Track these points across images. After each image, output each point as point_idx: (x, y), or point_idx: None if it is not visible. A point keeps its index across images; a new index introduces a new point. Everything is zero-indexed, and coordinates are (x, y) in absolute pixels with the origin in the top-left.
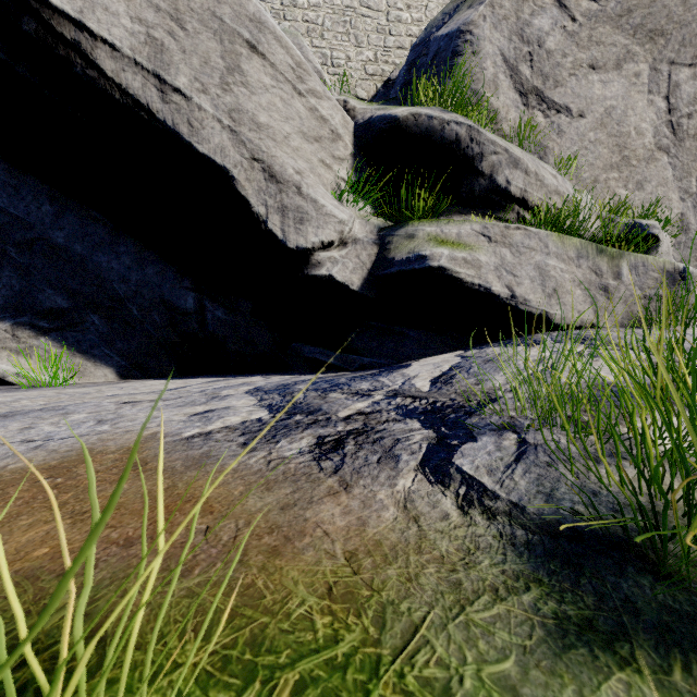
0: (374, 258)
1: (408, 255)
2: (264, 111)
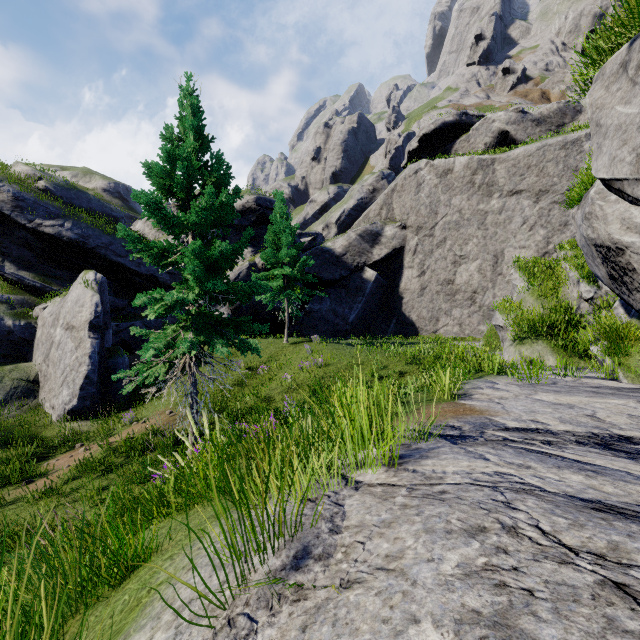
0: None
1: None
2: None
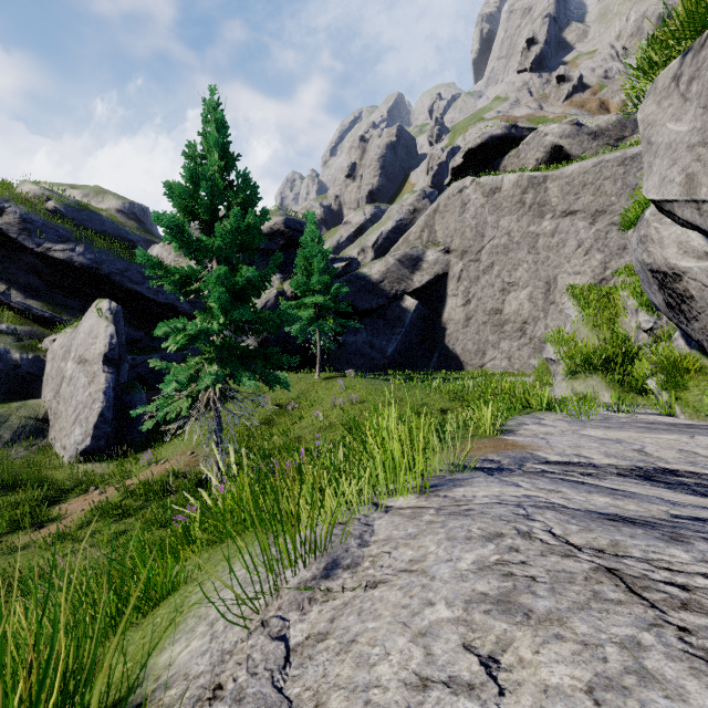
0: None
1: None
2: None
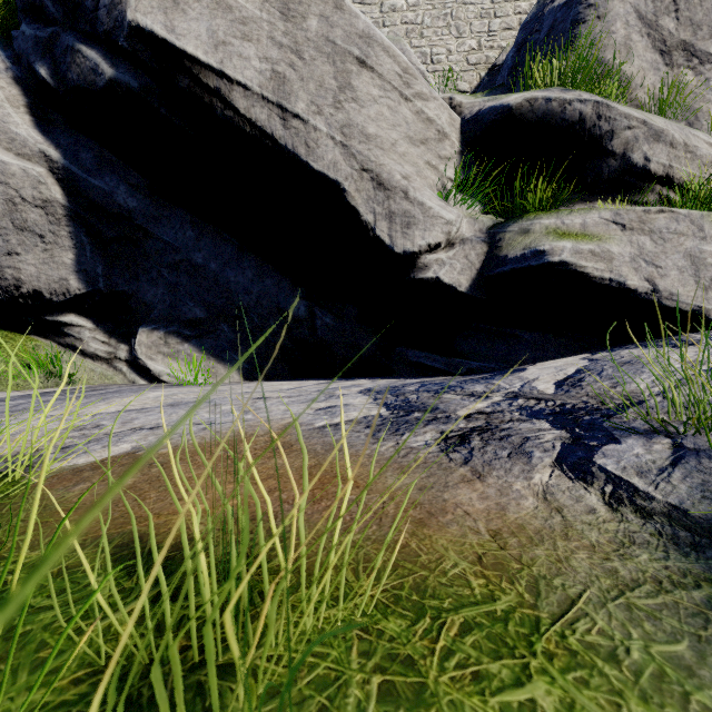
0: (483, 257)
1: (523, 251)
2: (372, 122)
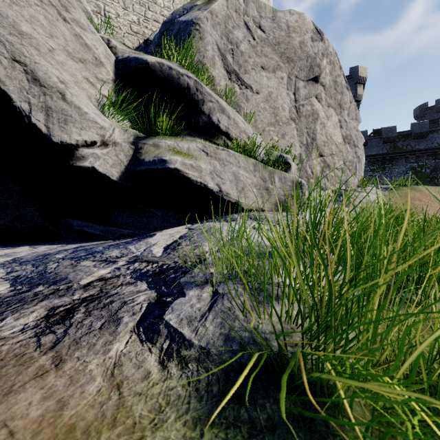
0: (130, 158)
1: (154, 158)
2: (26, 22)
